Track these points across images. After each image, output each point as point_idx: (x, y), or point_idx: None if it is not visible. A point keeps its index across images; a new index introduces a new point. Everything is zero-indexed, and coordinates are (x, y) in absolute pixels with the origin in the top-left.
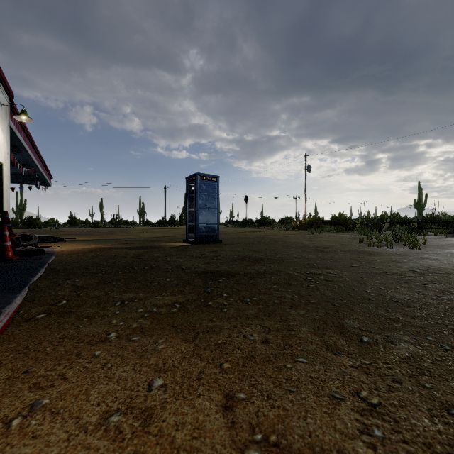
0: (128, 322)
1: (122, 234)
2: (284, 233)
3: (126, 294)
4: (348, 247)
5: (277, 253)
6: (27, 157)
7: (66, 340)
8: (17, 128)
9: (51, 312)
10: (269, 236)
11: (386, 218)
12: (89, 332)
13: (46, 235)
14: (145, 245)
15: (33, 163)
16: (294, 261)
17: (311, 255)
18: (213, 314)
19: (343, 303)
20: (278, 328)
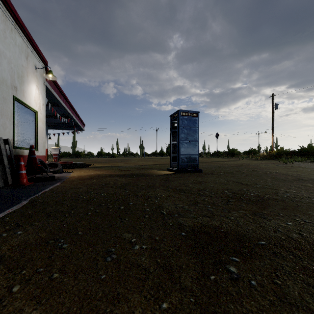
0: None
1: (126, 162)
2: (256, 163)
3: None
4: None
5: (273, 189)
6: (64, 110)
7: None
8: (53, 88)
9: None
10: (243, 165)
11: None
12: None
13: (81, 163)
14: (136, 172)
15: (69, 114)
16: None
17: None
18: None
19: None
20: None
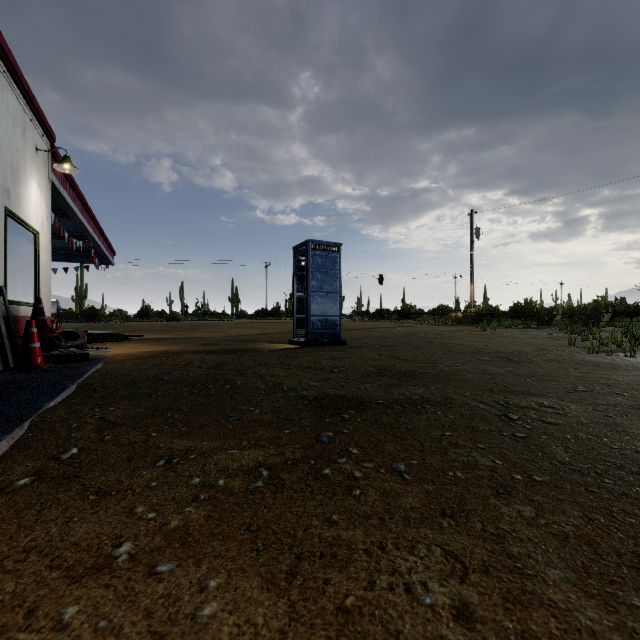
0: (163, 512)
1: (206, 330)
2: (440, 330)
3: (180, 441)
4: (554, 354)
5: (435, 363)
6: (79, 225)
7: (31, 558)
8: (62, 183)
9: (43, 475)
10: (418, 334)
11: (603, 307)
12: (83, 535)
13: (107, 332)
14: (233, 346)
15: (88, 233)
16: (468, 378)
17: (495, 368)
18: (332, 502)
19: (613, 489)
20: (485, 563)
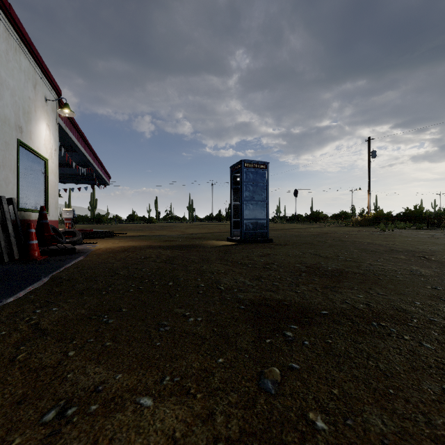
0: None
1: (169, 230)
2: (345, 230)
3: (92, 370)
4: None
5: (357, 262)
6: (83, 157)
7: None
8: (68, 126)
9: None
10: (328, 234)
11: None
12: None
13: (105, 230)
14: (185, 243)
15: (89, 163)
16: (400, 280)
17: (422, 269)
18: None
19: None
20: None
